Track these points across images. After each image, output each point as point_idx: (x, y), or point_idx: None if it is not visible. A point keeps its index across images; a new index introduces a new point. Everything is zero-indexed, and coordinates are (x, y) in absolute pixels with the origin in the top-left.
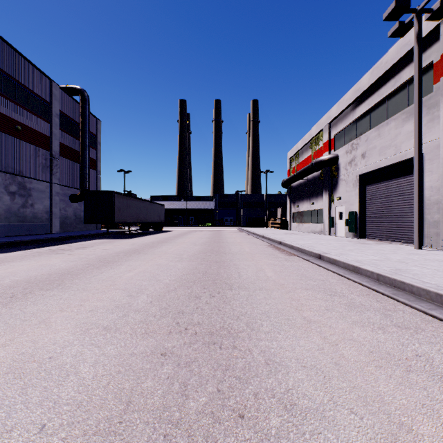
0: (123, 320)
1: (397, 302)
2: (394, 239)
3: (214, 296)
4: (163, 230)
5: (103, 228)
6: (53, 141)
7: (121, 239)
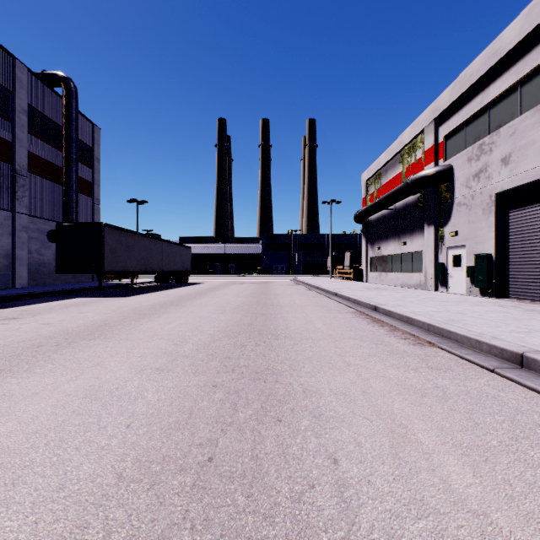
0: None
1: None
2: None
3: None
4: (189, 282)
5: (106, 279)
6: (17, 149)
7: (109, 299)
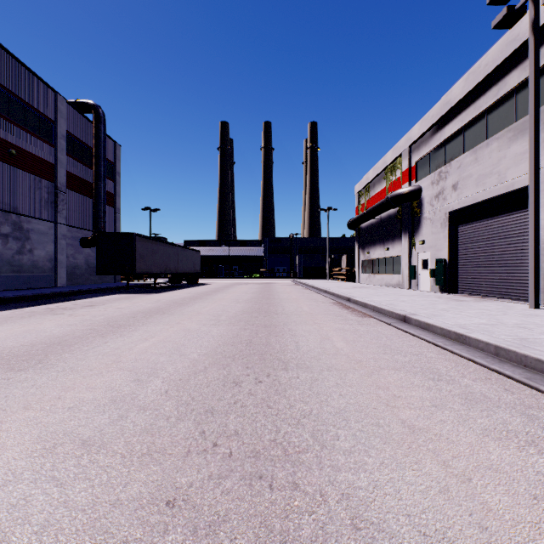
0: (117, 426)
1: (537, 393)
2: (497, 294)
3: (261, 381)
4: (199, 283)
5: (124, 280)
6: (58, 170)
7: (143, 295)
